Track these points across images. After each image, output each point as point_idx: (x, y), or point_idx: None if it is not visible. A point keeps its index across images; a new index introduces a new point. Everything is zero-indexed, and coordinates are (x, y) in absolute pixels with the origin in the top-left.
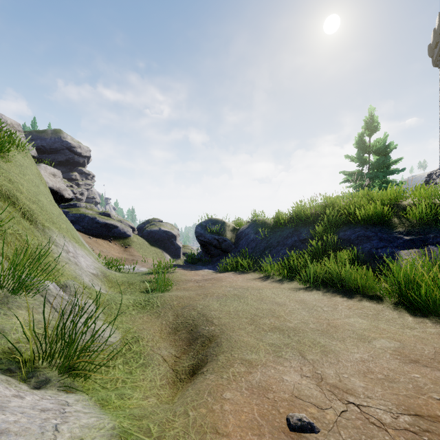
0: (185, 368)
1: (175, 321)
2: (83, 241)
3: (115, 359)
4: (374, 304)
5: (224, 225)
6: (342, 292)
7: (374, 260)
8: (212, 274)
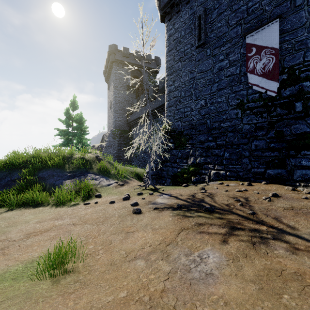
0: None
1: None
2: None
3: None
4: (44, 207)
5: None
6: (31, 206)
7: (53, 187)
8: None
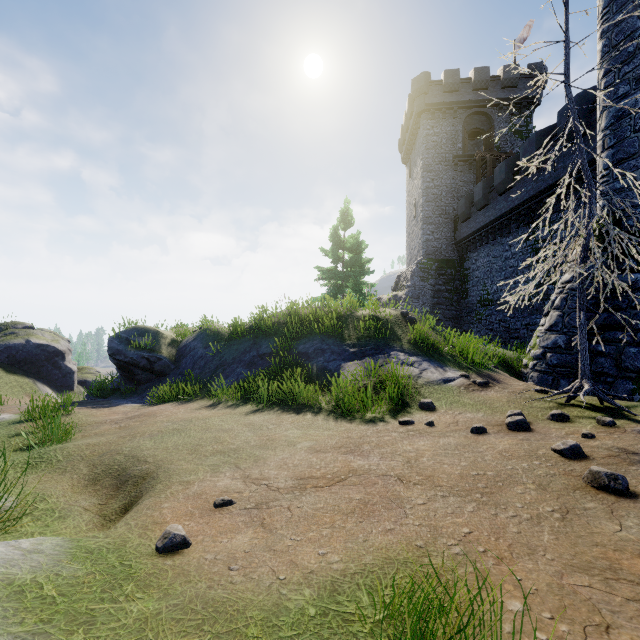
0: (115, 509)
1: (93, 472)
2: None
3: (21, 520)
4: (314, 416)
5: (158, 337)
6: (292, 409)
7: (325, 374)
8: (140, 409)
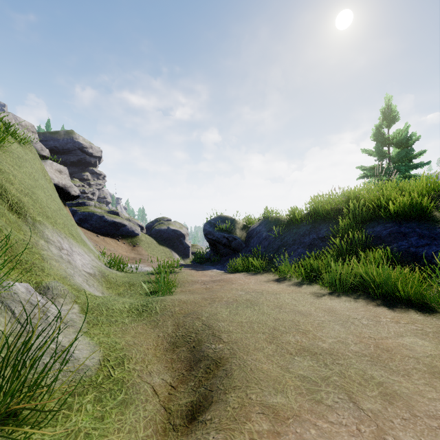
0: (181, 407)
1: (175, 333)
2: (85, 238)
3: (85, 394)
4: (428, 316)
5: (234, 223)
6: (379, 299)
7: (415, 261)
8: (221, 275)
